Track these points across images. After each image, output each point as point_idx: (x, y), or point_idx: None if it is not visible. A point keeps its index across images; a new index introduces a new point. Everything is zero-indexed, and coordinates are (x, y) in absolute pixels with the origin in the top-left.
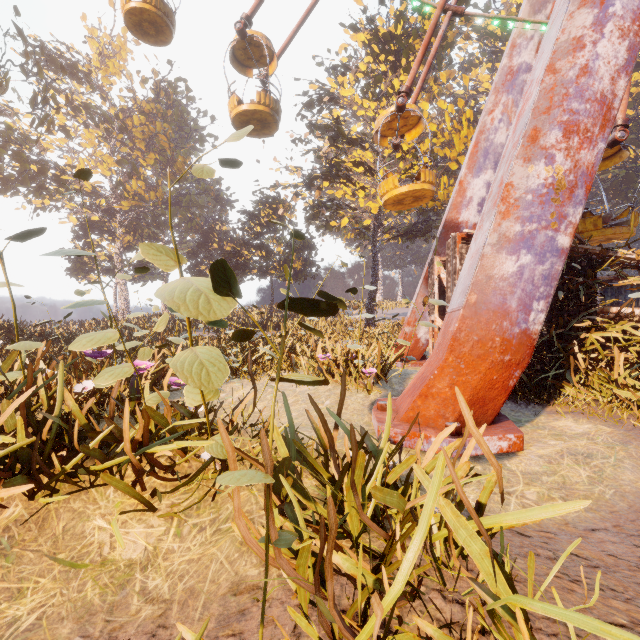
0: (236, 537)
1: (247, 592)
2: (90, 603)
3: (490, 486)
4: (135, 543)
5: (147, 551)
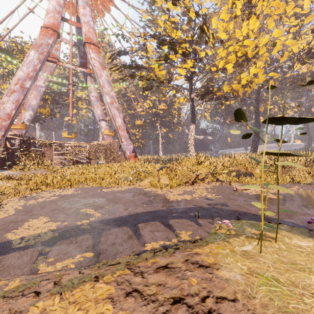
0: None
1: None
2: None
3: None
4: None
5: None
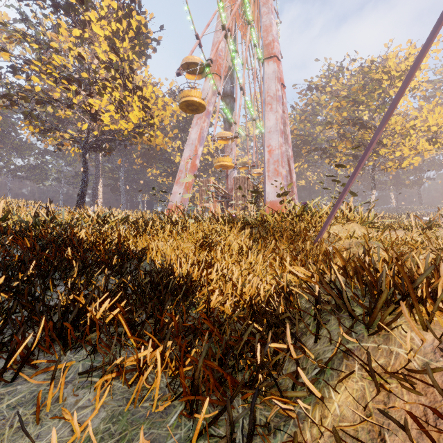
0: None
1: None
2: None
3: None
4: None
5: None
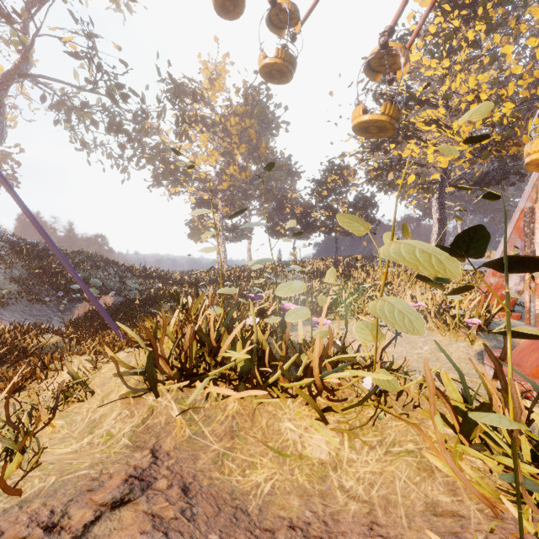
0: (410, 462)
1: (448, 516)
2: (303, 486)
3: None
4: (319, 446)
5: (331, 455)
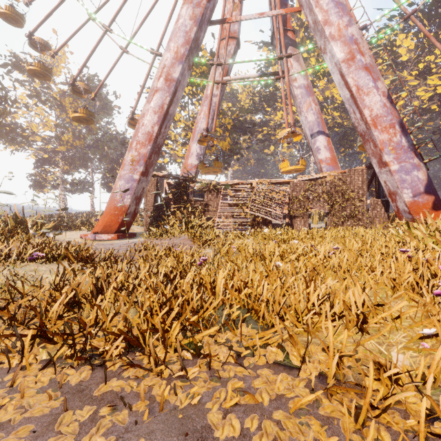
0: None
1: None
2: None
3: (39, 225)
4: None
5: None
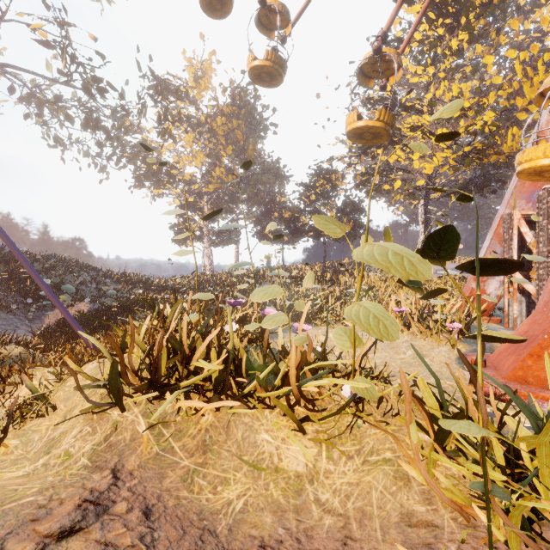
0: (387, 471)
1: (422, 526)
2: (278, 501)
3: None
4: (296, 458)
5: (308, 467)
